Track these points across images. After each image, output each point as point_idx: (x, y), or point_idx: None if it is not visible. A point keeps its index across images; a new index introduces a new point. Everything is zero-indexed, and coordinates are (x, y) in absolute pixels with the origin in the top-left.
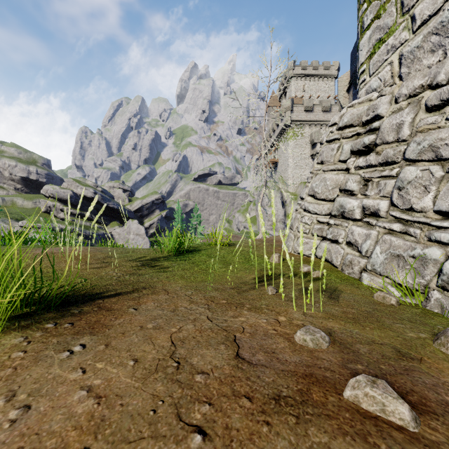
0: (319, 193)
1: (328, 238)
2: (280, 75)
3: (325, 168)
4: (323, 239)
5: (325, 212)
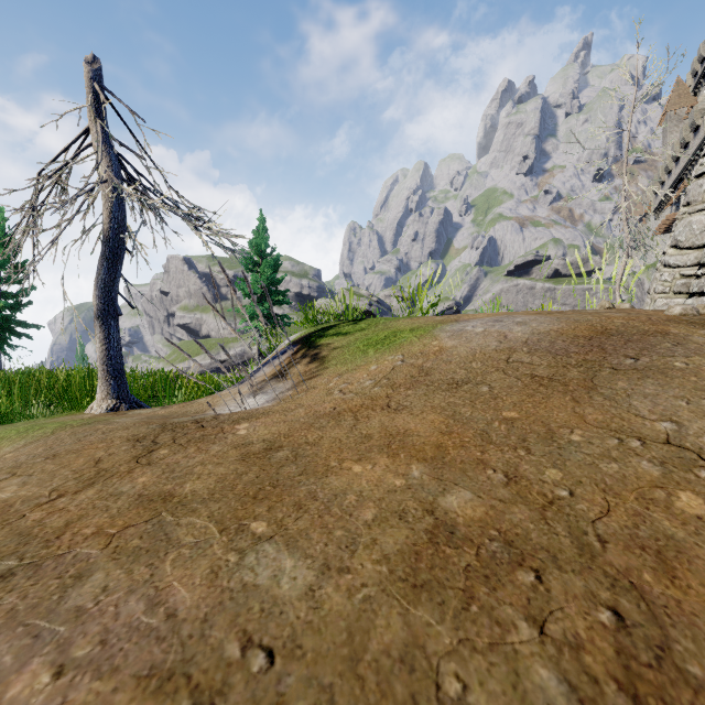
0: (682, 241)
1: (693, 292)
2: (652, 87)
3: (691, 209)
4: (691, 298)
5: (690, 262)
